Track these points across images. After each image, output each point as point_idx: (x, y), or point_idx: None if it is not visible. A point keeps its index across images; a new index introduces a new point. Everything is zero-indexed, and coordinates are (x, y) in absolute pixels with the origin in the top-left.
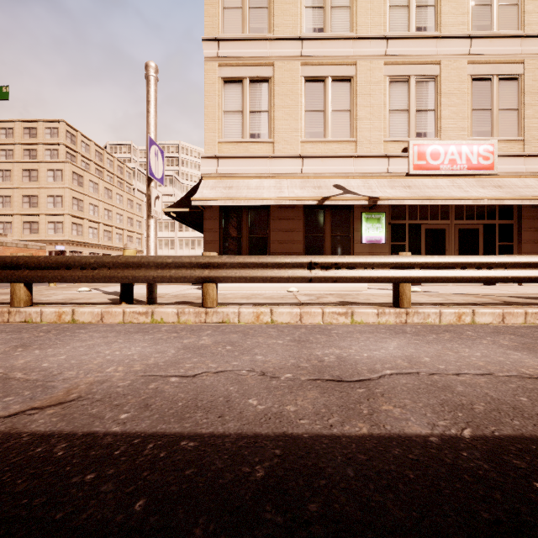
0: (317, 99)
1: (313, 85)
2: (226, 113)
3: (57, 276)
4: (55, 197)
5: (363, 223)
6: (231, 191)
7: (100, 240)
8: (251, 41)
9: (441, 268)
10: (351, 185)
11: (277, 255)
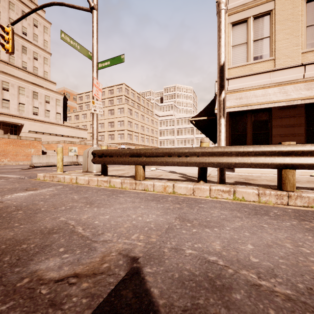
0: None
1: None
2: (234, 47)
3: (163, 162)
4: (120, 121)
5: None
6: (242, 100)
7: (139, 142)
8: None
9: None
10: None
11: None
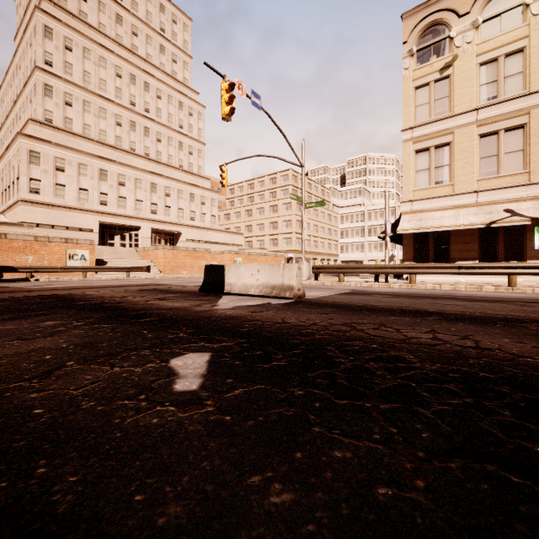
0: (491, 148)
1: (487, 138)
2: (417, 171)
3: (355, 272)
4: (286, 221)
5: (535, 234)
6: (421, 222)
7: (311, 248)
8: (436, 122)
9: (534, 269)
10: (521, 208)
11: (456, 260)
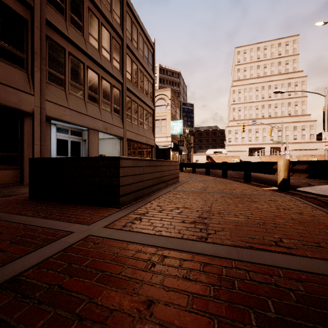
0: None
1: None
2: None
3: None
4: None
5: None
6: None
7: None
8: None
9: None
10: None
11: None
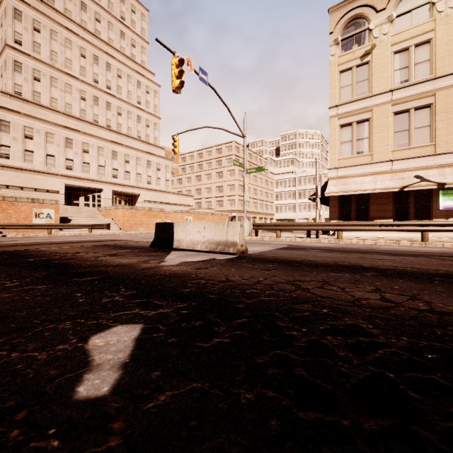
0: (403, 124)
1: (400, 115)
2: (342, 143)
3: (290, 229)
4: (230, 185)
5: (440, 197)
6: (345, 186)
7: (251, 209)
8: (357, 101)
9: (444, 226)
10: (428, 174)
11: (374, 218)
